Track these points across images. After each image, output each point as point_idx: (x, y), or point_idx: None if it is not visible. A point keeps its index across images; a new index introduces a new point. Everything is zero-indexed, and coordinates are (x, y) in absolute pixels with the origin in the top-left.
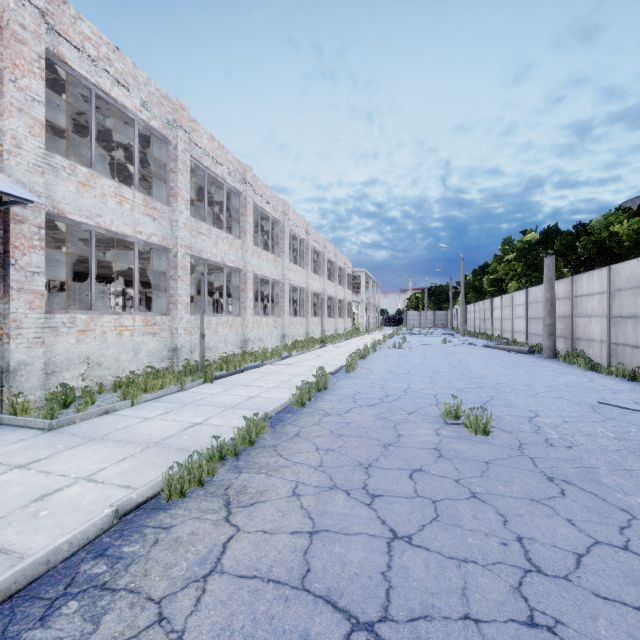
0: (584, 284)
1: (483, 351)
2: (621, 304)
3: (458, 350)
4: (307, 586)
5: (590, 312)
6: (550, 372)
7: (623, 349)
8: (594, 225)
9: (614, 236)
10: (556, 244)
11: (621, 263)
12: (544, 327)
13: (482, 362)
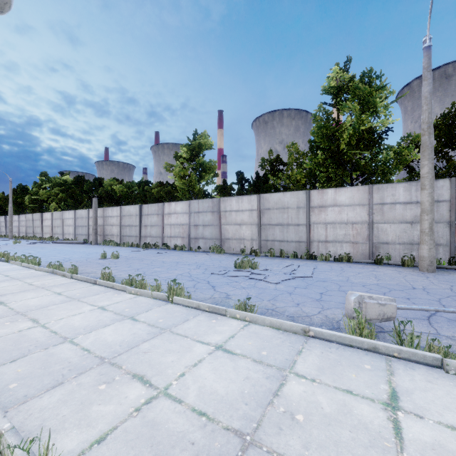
0: (110, 212)
1: (56, 245)
2: (125, 221)
3: (39, 245)
4: (127, 270)
5: (113, 224)
6: (105, 248)
7: (126, 237)
8: (106, 184)
9: (114, 190)
10: (85, 187)
11: (125, 206)
12: (93, 230)
13: (70, 248)
